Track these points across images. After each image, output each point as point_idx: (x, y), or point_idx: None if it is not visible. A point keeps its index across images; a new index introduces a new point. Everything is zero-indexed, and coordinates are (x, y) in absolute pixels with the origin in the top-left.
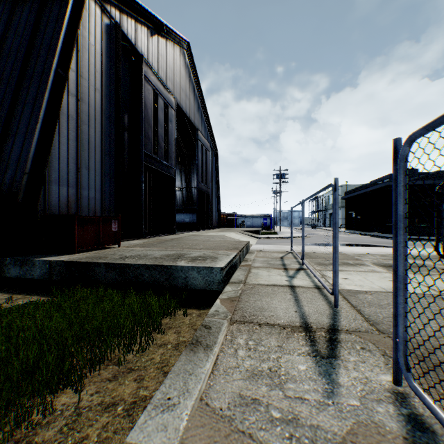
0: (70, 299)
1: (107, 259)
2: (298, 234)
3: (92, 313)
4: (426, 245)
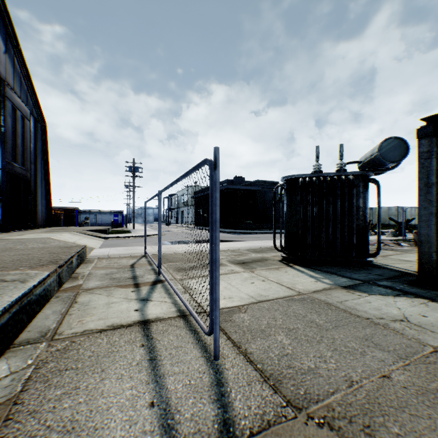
0: None
1: None
2: (153, 232)
3: None
4: (255, 238)
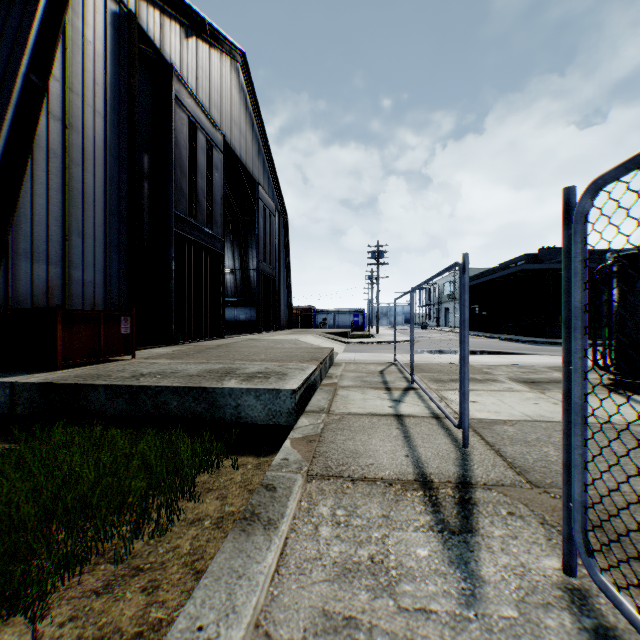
0: (42, 446)
1: (110, 378)
2: (403, 338)
3: (78, 471)
4: None
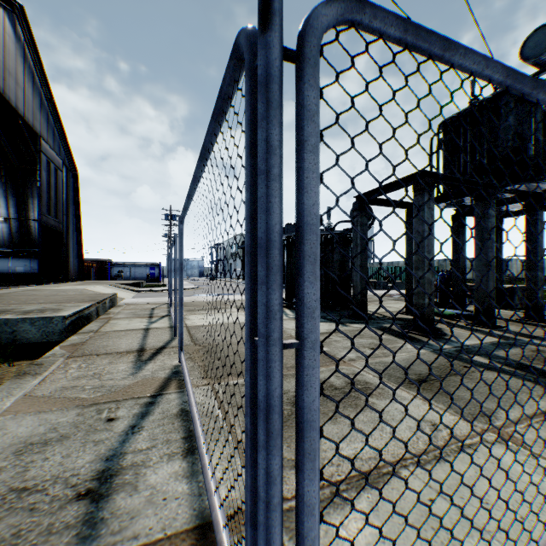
0: None
1: None
2: (190, 286)
3: None
4: None
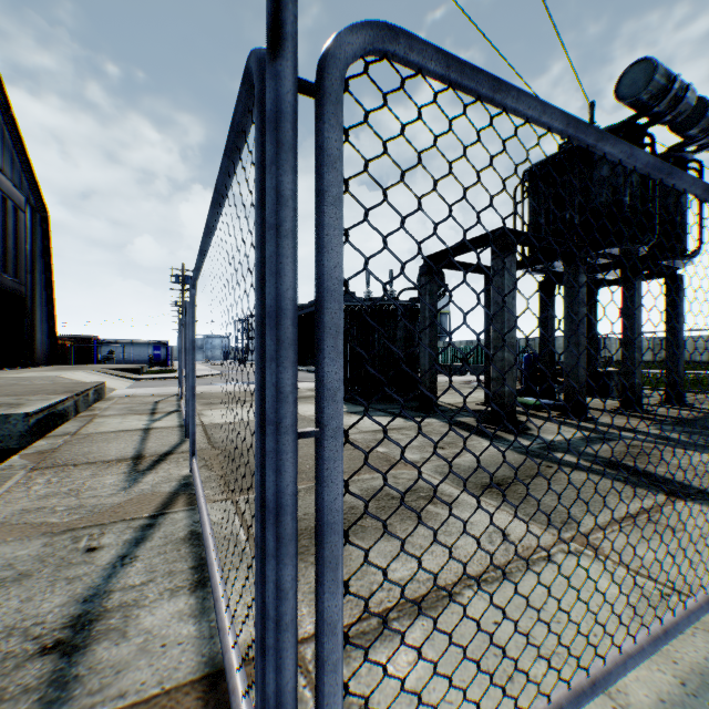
0: None
1: None
2: (209, 372)
3: None
4: None
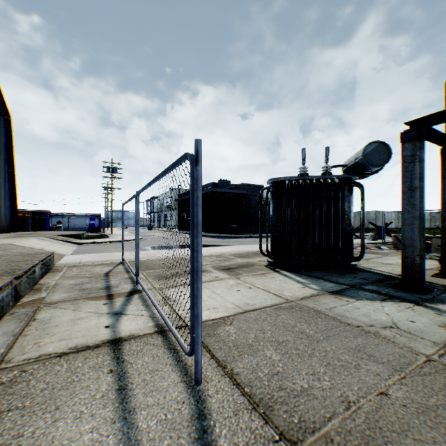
0: None
1: None
2: (133, 237)
3: None
4: (240, 242)
